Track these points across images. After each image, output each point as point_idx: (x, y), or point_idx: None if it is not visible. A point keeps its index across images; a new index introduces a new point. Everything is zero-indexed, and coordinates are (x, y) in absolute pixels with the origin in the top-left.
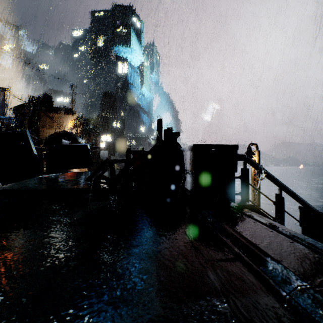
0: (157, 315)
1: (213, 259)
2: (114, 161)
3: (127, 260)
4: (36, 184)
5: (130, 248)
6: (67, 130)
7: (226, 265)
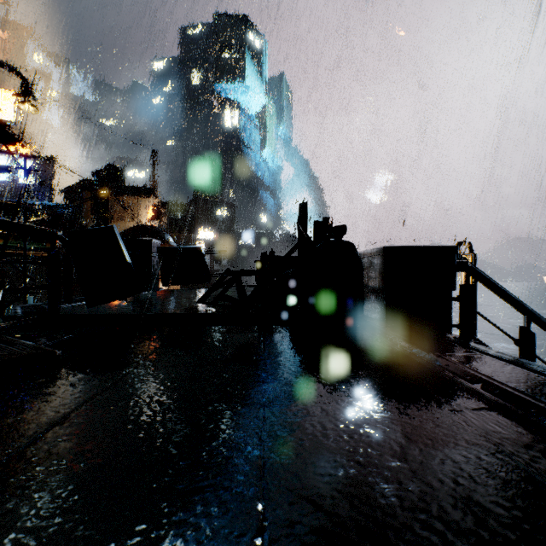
0: (420, 458)
1: (460, 407)
2: (241, 273)
3: (342, 404)
4: (128, 307)
5: (335, 391)
6: (145, 223)
7: (483, 414)
